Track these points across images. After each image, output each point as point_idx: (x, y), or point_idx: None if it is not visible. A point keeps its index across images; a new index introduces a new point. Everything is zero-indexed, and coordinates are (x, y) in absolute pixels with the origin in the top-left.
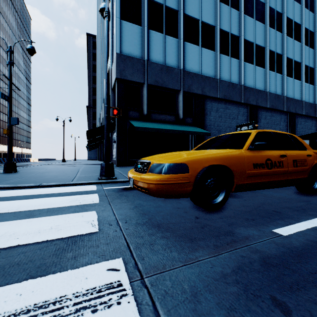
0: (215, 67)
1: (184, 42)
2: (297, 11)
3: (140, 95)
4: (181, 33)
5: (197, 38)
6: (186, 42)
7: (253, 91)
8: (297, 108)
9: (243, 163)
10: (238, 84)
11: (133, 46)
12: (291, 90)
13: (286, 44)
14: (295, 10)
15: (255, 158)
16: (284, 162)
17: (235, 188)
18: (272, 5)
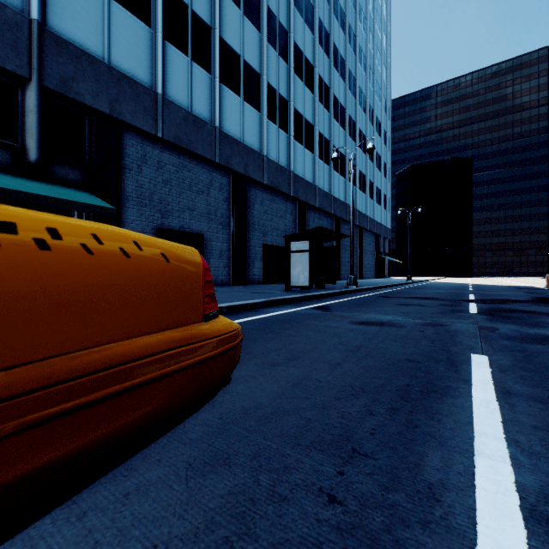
0: (151, 65)
1: None
2: (310, 42)
3: None
4: None
5: None
6: None
7: (239, 147)
8: (309, 196)
9: None
10: (208, 124)
11: None
12: (302, 165)
13: (293, 86)
14: (306, 39)
15: None
16: None
17: None
18: (272, 7)
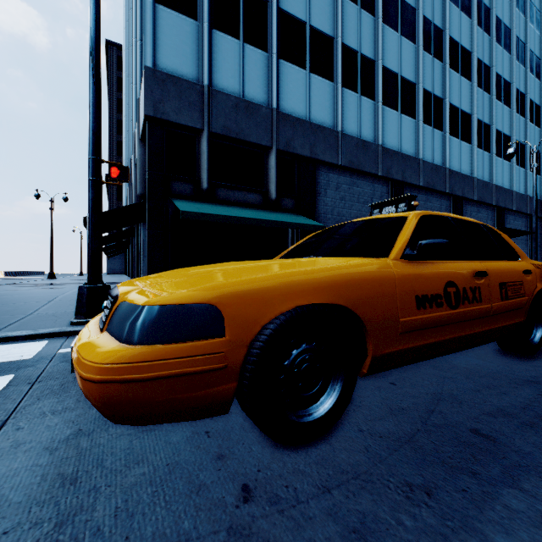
0: (334, 110)
1: (278, 60)
2: (466, 29)
3: (196, 152)
4: (273, 43)
5: (302, 56)
6: (283, 61)
7: (397, 157)
8: (466, 189)
9: (391, 295)
10: (373, 144)
11: (181, 57)
12: (457, 159)
13: (448, 82)
14: (462, 27)
15: (421, 282)
16: (483, 288)
17: (370, 367)
18: (427, 14)
